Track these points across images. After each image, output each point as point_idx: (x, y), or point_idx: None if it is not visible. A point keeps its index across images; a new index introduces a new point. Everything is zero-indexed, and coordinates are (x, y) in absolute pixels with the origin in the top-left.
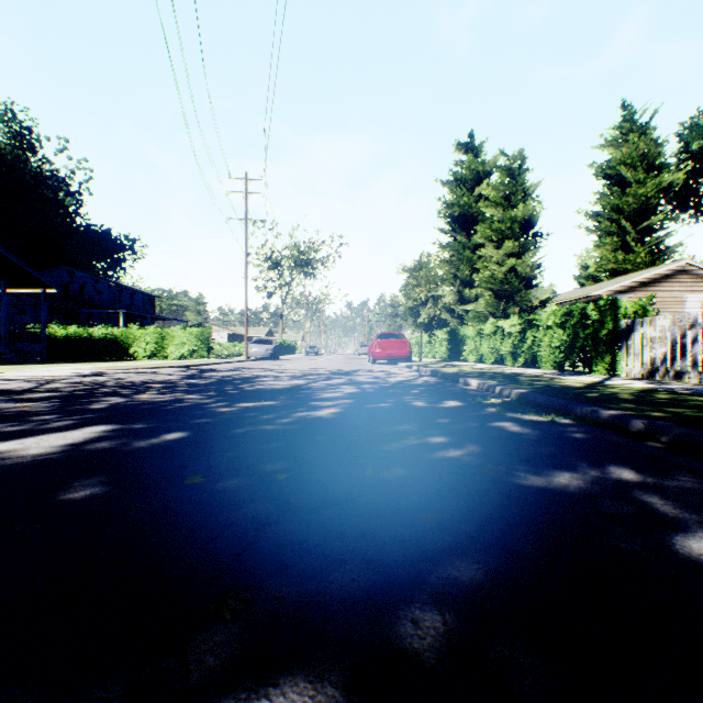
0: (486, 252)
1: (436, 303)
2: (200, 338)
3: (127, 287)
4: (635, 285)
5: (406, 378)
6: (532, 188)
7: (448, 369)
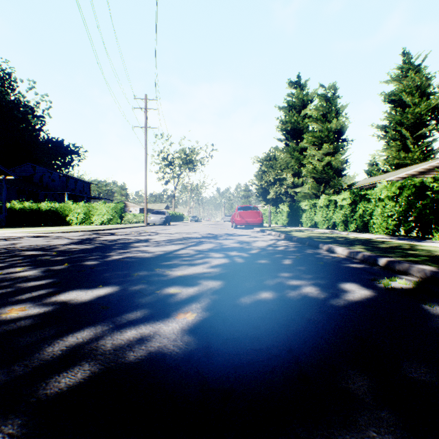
0: (310, 152)
1: (281, 184)
2: (115, 210)
3: (72, 177)
4: (416, 173)
5: (267, 242)
6: (341, 109)
7: (298, 234)
